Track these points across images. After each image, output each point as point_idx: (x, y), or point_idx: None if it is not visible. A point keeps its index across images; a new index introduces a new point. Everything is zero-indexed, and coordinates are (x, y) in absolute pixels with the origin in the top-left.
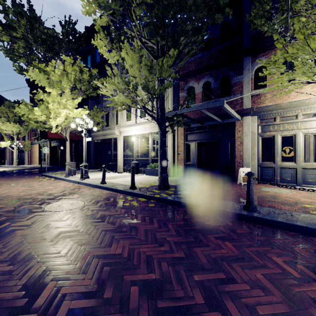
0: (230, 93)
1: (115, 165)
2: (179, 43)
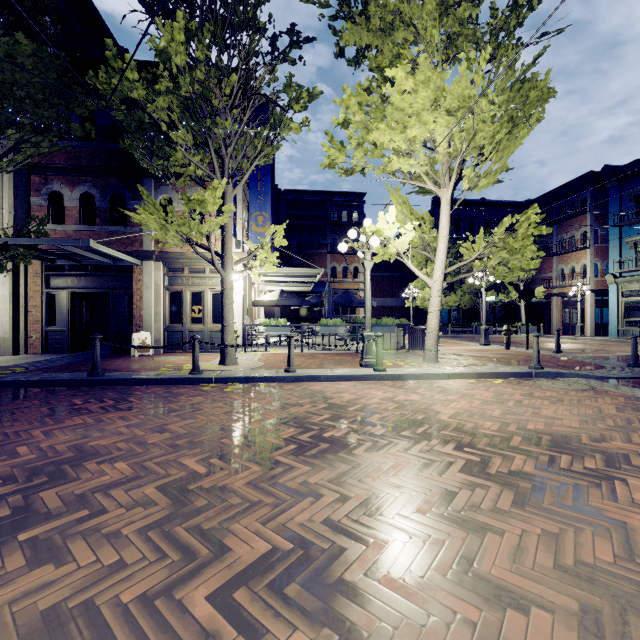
0: (127, 222)
1: None
2: (7, 136)
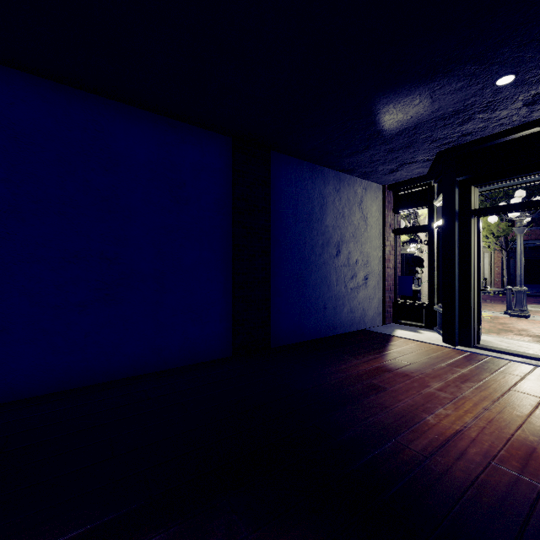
0: None
1: None
2: None
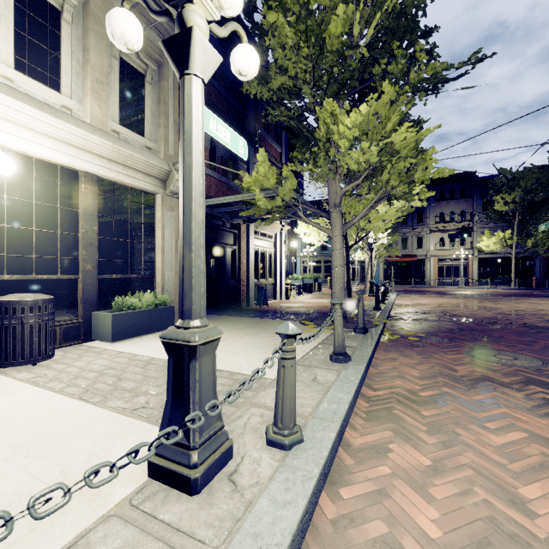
0: (232, 179)
1: None
2: None
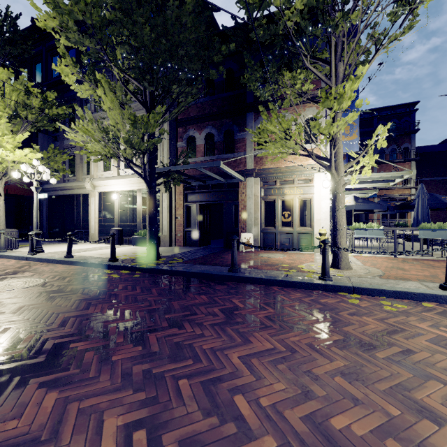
0: (234, 150)
1: (85, 233)
2: (172, 91)
